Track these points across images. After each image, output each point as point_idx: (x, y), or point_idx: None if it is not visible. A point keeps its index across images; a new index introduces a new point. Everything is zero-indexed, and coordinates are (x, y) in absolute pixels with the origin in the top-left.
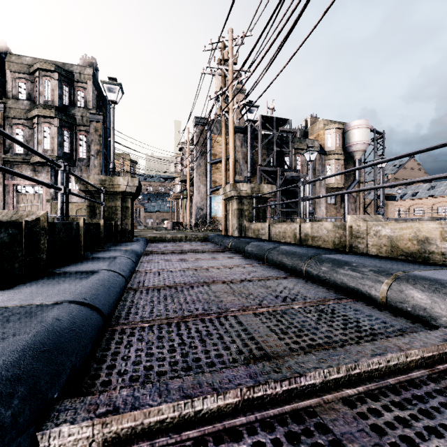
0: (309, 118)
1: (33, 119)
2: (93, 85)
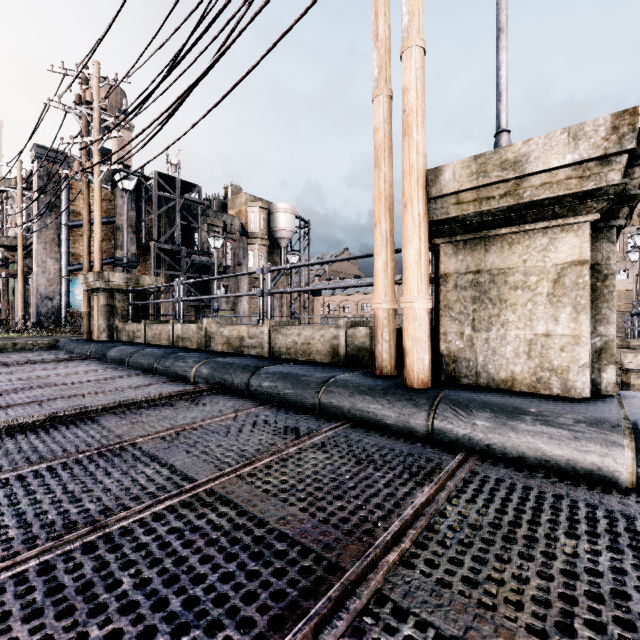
0: (229, 186)
1: None
2: None
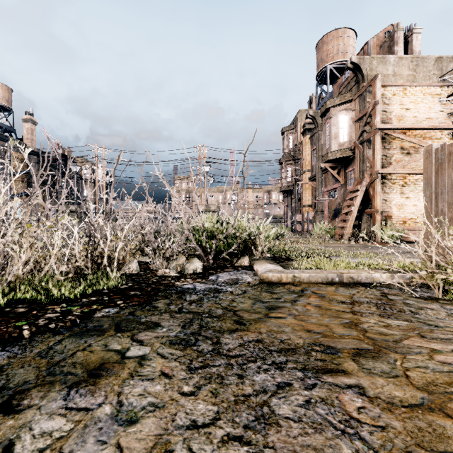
0: (66, 149)
1: None
2: None
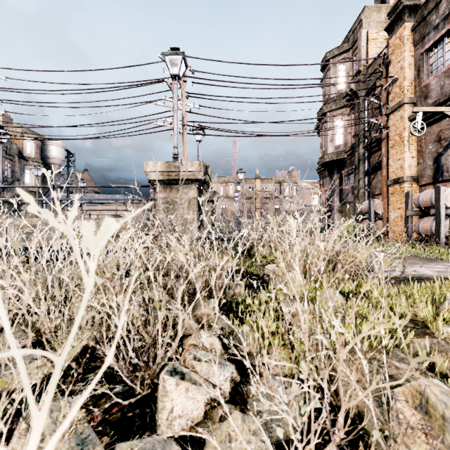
0: (1, 115)
1: None
2: None
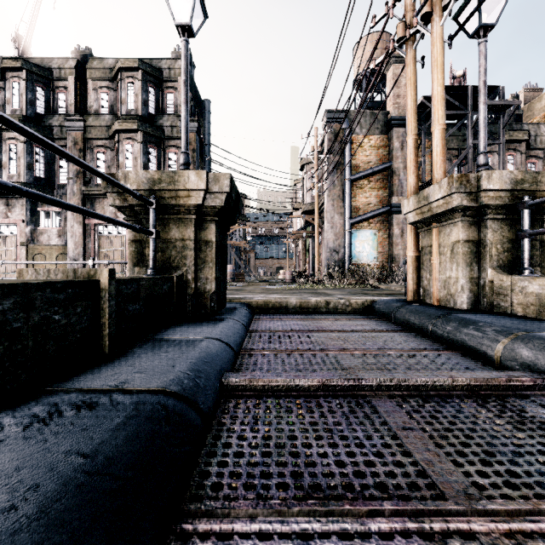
0: (521, 92)
1: (114, 137)
2: None
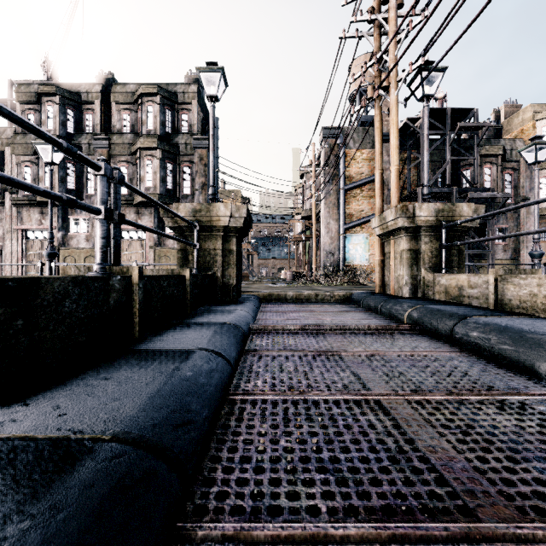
0: (502, 107)
1: (136, 153)
2: (198, 105)
